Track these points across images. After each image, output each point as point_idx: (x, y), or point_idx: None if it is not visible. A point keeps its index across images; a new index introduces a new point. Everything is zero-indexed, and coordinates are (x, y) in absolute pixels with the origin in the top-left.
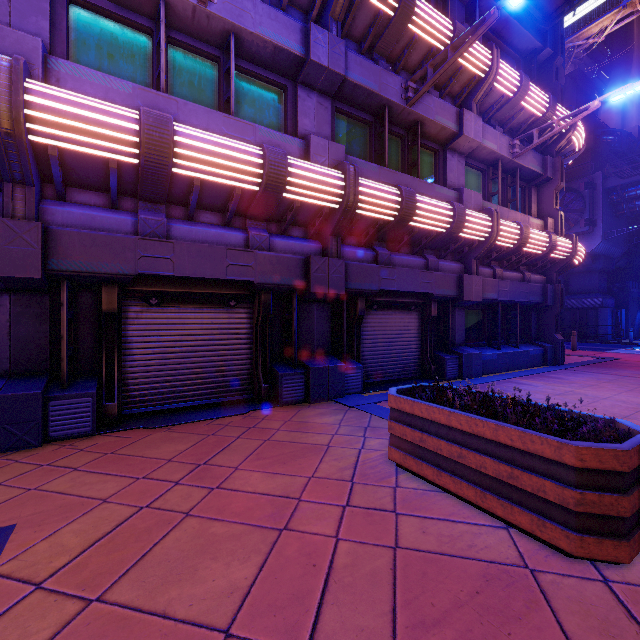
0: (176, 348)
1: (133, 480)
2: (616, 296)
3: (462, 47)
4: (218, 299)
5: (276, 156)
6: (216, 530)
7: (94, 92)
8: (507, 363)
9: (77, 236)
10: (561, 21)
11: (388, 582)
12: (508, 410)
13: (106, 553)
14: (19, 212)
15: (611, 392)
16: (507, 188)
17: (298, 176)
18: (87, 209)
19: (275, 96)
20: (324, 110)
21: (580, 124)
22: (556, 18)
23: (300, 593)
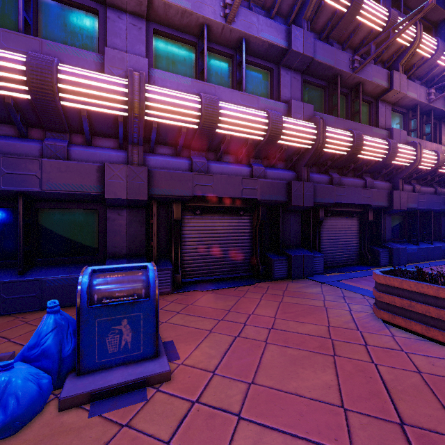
0: (209, 241)
1: (217, 321)
2: None
3: (402, 29)
4: (233, 210)
5: (276, 117)
6: (291, 352)
7: (171, 86)
8: (424, 255)
9: (163, 174)
10: None
11: (428, 391)
12: None
13: (236, 359)
14: (135, 161)
15: None
16: (422, 125)
17: (288, 129)
18: (165, 157)
19: (265, 76)
20: (297, 82)
21: None
22: None
23: (373, 392)
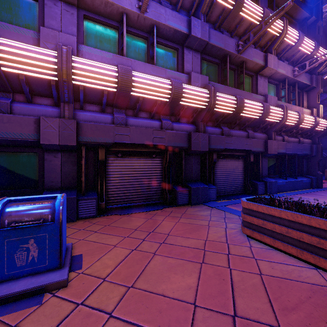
0: (129, 177)
1: (123, 238)
2: None
3: (270, 22)
4: (147, 154)
5: (177, 84)
6: (171, 261)
7: (96, 59)
8: (291, 187)
9: (89, 125)
10: (321, 1)
11: (262, 289)
12: (314, 210)
13: (126, 268)
14: (66, 115)
15: None
16: (290, 93)
17: (187, 93)
18: (92, 113)
19: (173, 54)
20: (196, 59)
21: None
22: None
23: (221, 291)
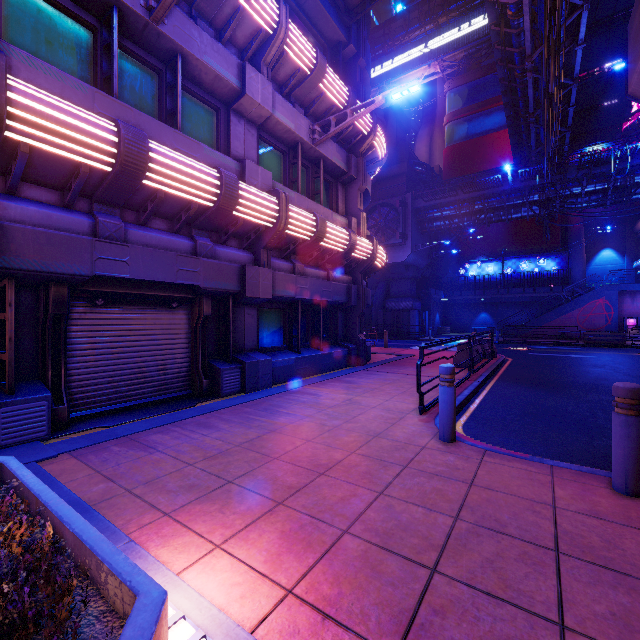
0: None
1: None
2: (423, 300)
3: None
4: None
5: None
6: None
7: None
8: (307, 368)
9: None
10: (364, 24)
11: None
12: None
13: None
14: None
15: (385, 397)
16: (312, 178)
17: None
18: None
19: None
20: None
21: (380, 131)
22: (359, 18)
23: None
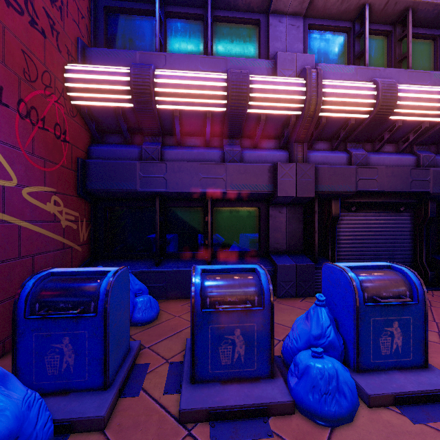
0: (363, 240)
1: (435, 332)
2: None
3: None
4: (390, 206)
5: None
6: None
7: (334, 78)
8: None
9: (326, 170)
10: None
11: None
12: None
13: None
14: (300, 159)
15: None
16: None
17: None
18: (322, 152)
19: (427, 46)
20: None
21: None
22: None
23: None
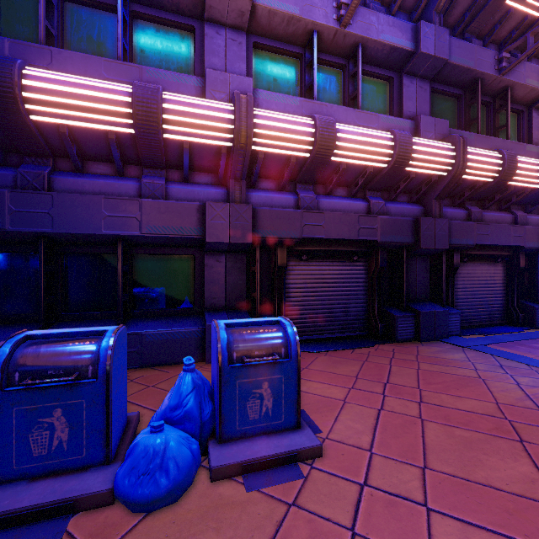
0: (316, 293)
1: (347, 389)
2: None
3: None
4: (344, 255)
5: (404, 138)
6: (461, 433)
7: (277, 109)
8: None
9: (268, 212)
10: None
11: None
12: None
13: (392, 437)
14: (237, 198)
15: None
16: None
17: (418, 152)
18: (267, 193)
19: (382, 87)
20: (423, 92)
21: None
22: None
23: None
